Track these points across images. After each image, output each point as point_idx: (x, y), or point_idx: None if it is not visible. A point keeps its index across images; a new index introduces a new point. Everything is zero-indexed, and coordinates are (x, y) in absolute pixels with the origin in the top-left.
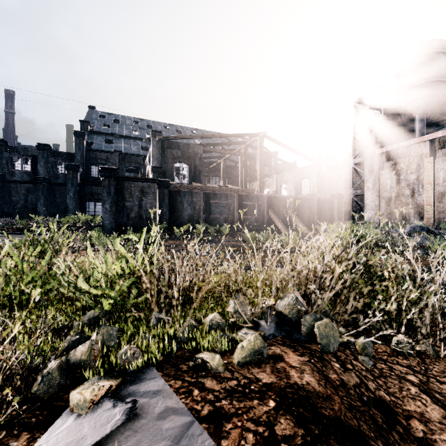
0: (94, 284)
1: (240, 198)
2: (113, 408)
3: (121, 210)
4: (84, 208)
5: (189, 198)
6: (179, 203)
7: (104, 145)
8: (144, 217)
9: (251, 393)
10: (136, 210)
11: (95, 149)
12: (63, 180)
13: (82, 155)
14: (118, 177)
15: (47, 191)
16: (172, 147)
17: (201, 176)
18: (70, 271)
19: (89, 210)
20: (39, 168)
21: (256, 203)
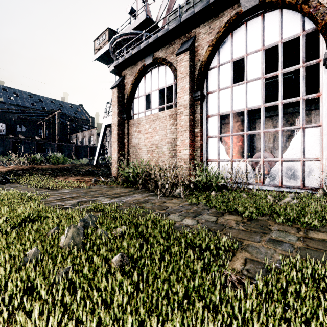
0: None
1: (38, 144)
2: None
3: None
4: None
5: (2, 143)
6: None
7: None
8: None
9: None
10: None
11: None
12: None
13: None
14: None
15: None
16: None
17: (16, 131)
18: None
19: None
20: None
21: (49, 147)
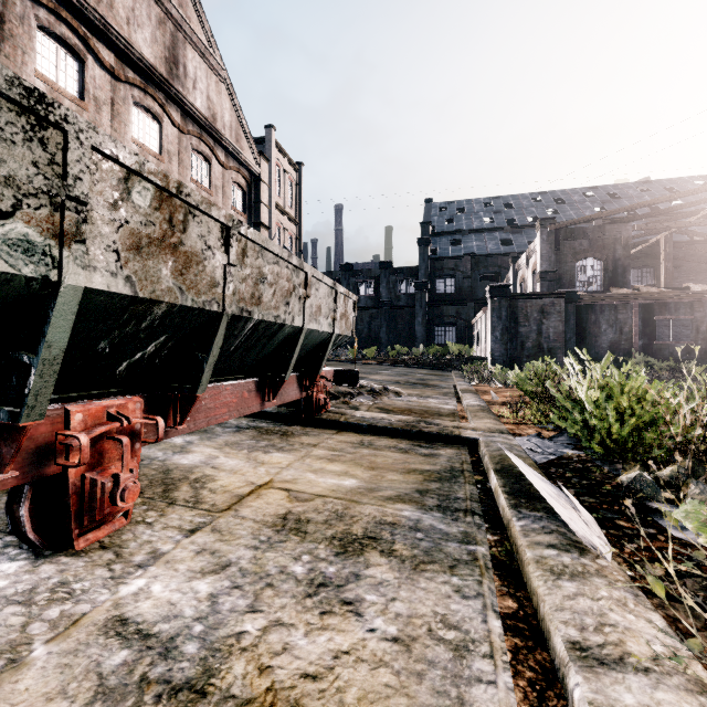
0: None
1: None
2: None
3: (513, 338)
4: (433, 335)
5: (611, 315)
6: (592, 324)
7: (451, 250)
8: (545, 346)
9: None
10: (533, 338)
11: (440, 257)
12: (404, 302)
13: (426, 267)
14: (510, 295)
15: (389, 316)
16: (572, 237)
17: (627, 275)
18: None
19: (438, 337)
20: (381, 291)
21: None
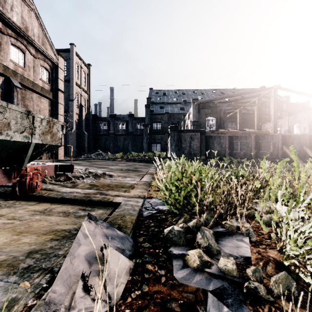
0: (252, 175)
1: (257, 138)
2: (268, 203)
3: (180, 149)
4: (151, 147)
5: (218, 140)
6: (211, 144)
7: (159, 110)
8: (192, 153)
9: (310, 209)
10: (187, 149)
11: (155, 113)
12: (139, 133)
13: (149, 117)
14: (178, 130)
15: (132, 139)
16: (205, 107)
17: (225, 124)
18: (244, 171)
19: (153, 148)
20: (129, 127)
21: (271, 141)
